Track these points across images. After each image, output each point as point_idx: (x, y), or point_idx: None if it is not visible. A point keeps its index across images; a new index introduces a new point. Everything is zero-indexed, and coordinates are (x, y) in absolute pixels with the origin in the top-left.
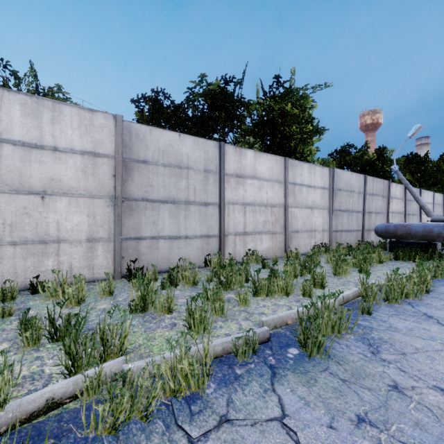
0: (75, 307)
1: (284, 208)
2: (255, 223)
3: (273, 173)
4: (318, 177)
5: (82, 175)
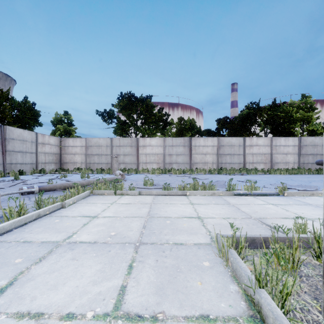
0: None
1: (270, 154)
2: (257, 160)
3: (265, 143)
4: (291, 142)
5: (211, 150)
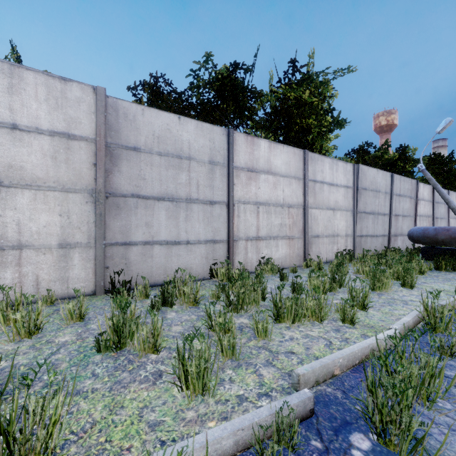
0: (24, 340)
1: (302, 209)
2: (270, 226)
3: (291, 167)
4: (341, 174)
5: (51, 162)
